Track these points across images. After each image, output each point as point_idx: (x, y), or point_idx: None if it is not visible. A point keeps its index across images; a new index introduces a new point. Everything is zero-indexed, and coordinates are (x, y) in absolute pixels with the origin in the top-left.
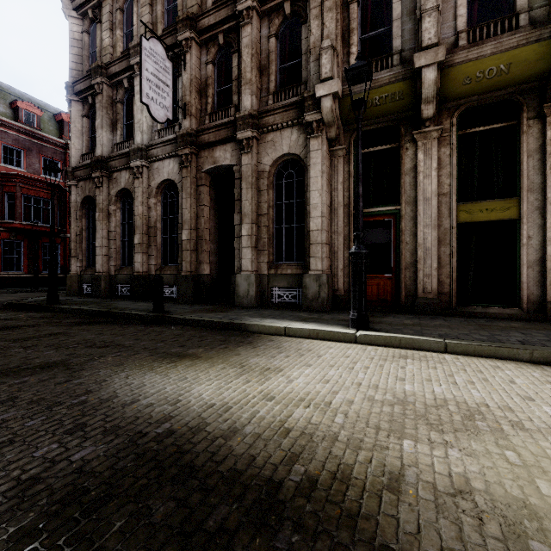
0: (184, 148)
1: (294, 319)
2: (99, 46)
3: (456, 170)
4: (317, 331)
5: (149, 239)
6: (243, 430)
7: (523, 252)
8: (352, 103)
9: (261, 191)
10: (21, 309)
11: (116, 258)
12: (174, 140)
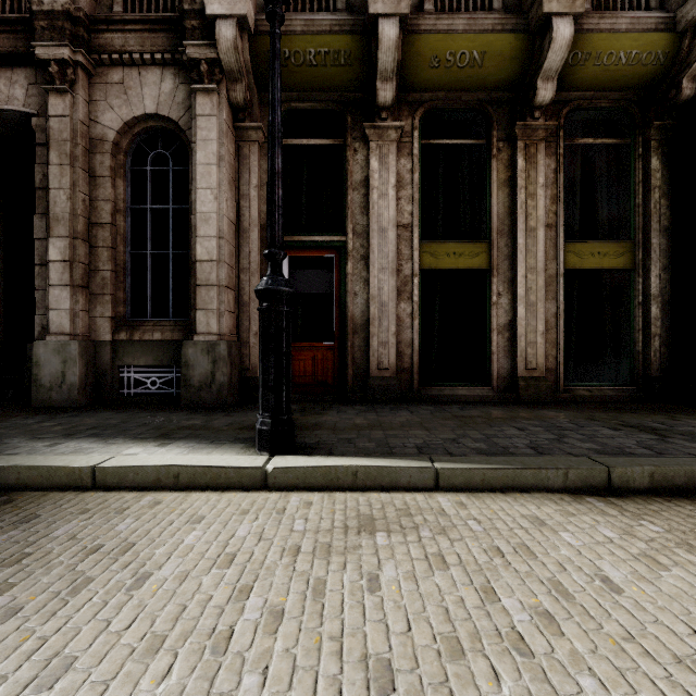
0: None
1: (141, 436)
2: None
3: (419, 194)
4: (176, 470)
5: None
6: None
7: (493, 313)
8: None
9: (97, 177)
10: None
11: None
12: None
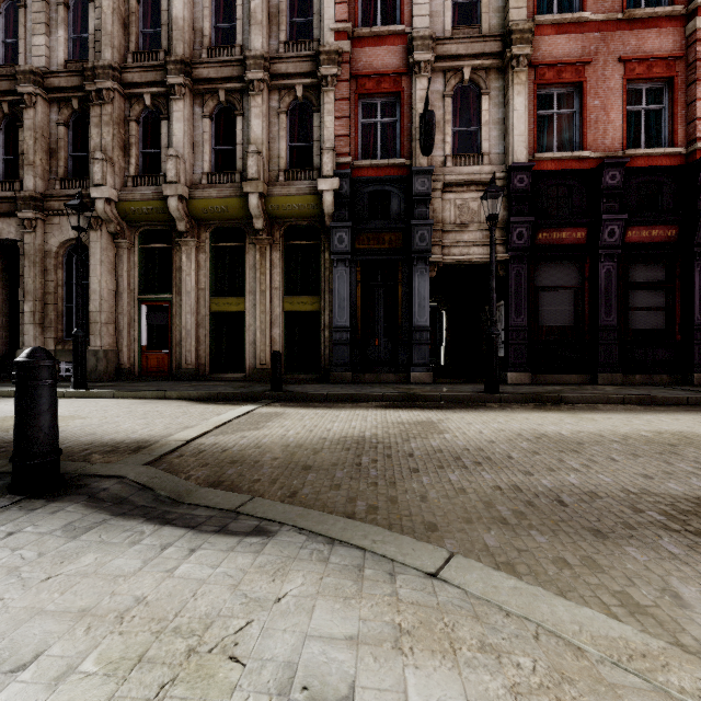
0: None
1: None
2: None
3: (210, 272)
4: None
5: None
6: None
7: (246, 335)
8: (72, 228)
9: (48, 270)
10: None
11: None
12: None
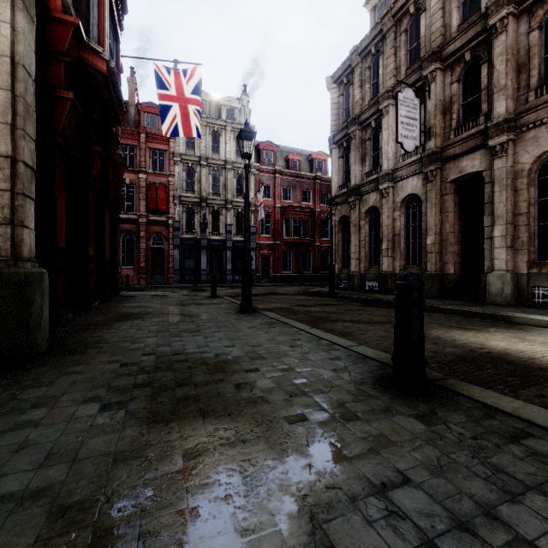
0: (429, 166)
1: None
2: (351, 102)
3: None
4: None
5: (393, 245)
6: (539, 359)
7: None
8: None
9: (518, 191)
10: (315, 295)
11: (365, 261)
12: (418, 161)
